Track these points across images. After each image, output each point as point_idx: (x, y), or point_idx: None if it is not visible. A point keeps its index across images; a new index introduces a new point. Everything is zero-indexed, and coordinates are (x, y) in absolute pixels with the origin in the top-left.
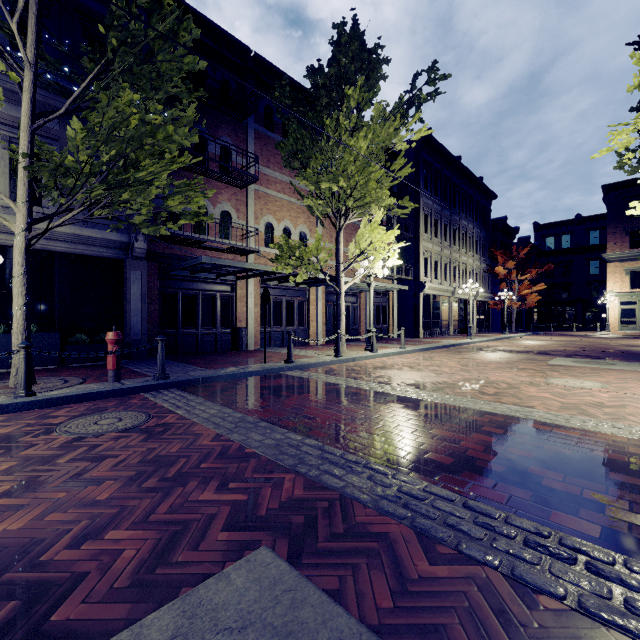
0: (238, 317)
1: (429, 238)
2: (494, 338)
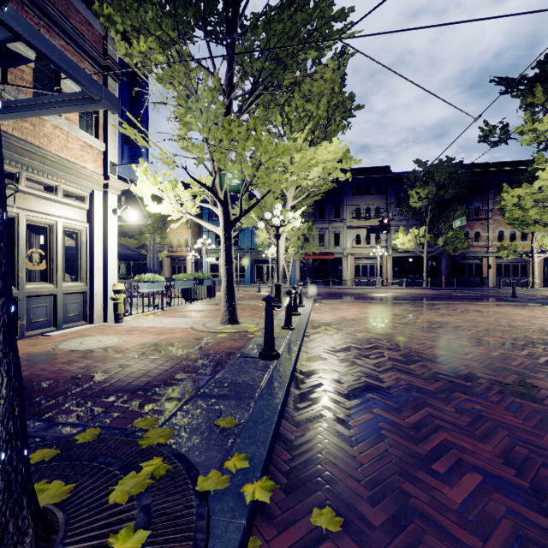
0: (483, 273)
1: None
2: None
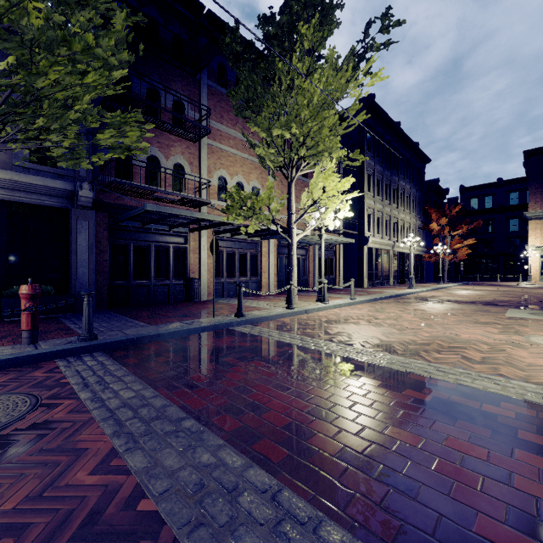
0: (191, 268)
1: (372, 196)
2: (433, 288)
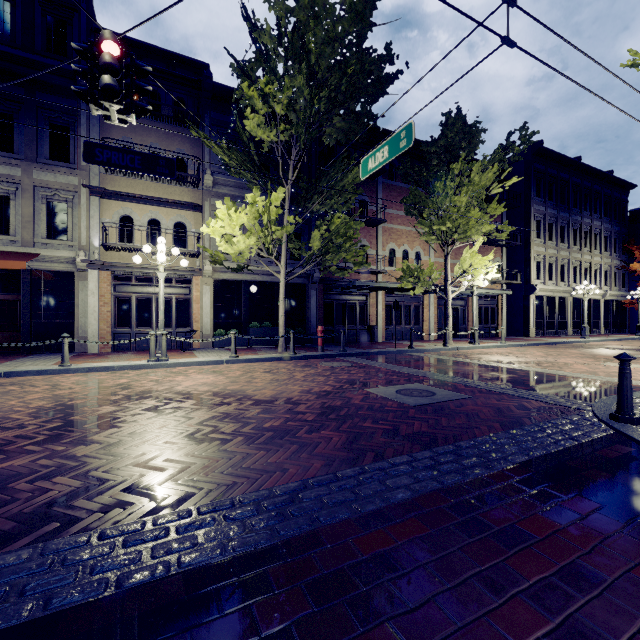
0: (371, 318)
1: (542, 242)
2: (615, 338)
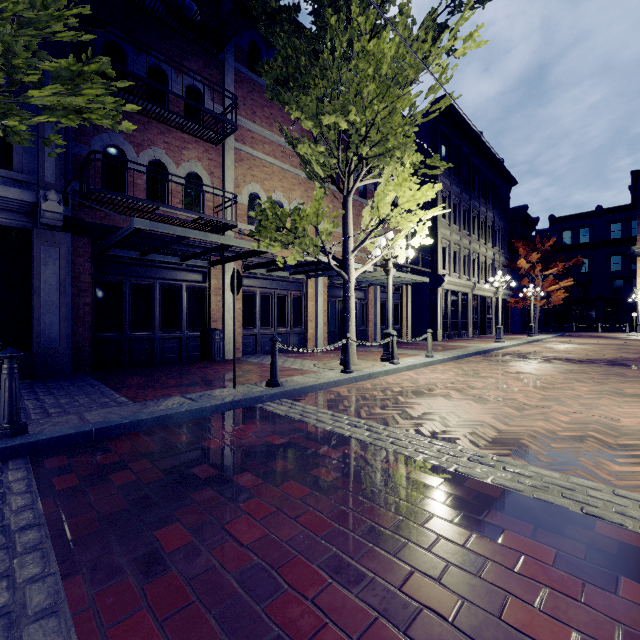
0: (212, 315)
1: (447, 224)
2: (526, 341)
